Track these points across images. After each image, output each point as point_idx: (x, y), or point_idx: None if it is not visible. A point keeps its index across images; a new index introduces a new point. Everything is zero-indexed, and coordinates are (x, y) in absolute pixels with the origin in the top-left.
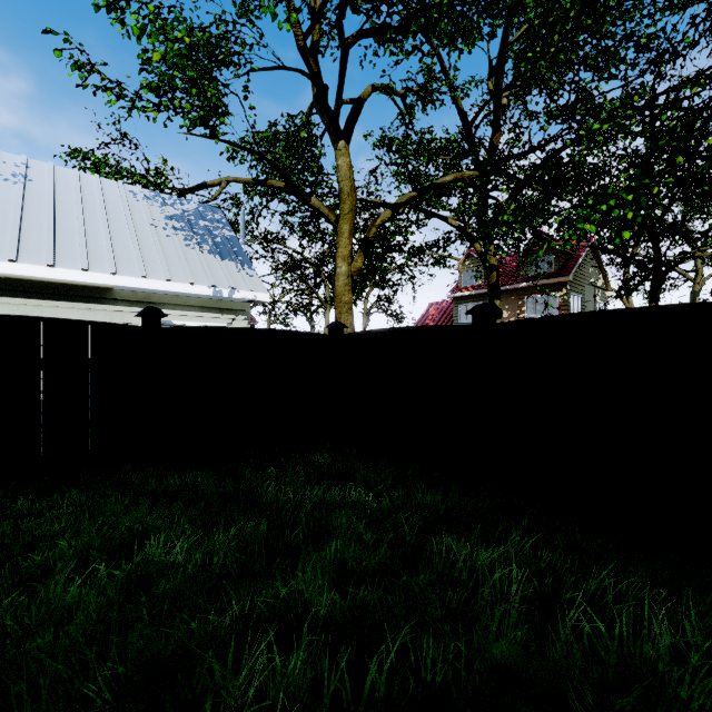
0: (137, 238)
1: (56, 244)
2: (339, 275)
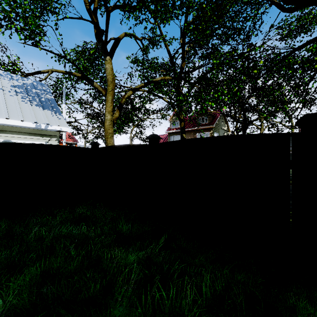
0: None
1: None
2: (107, 120)
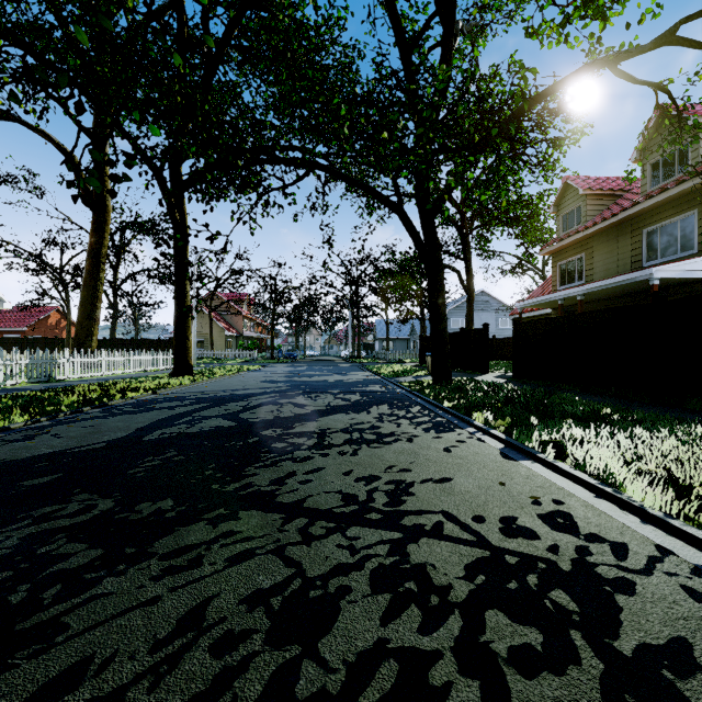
0: None
1: None
2: None
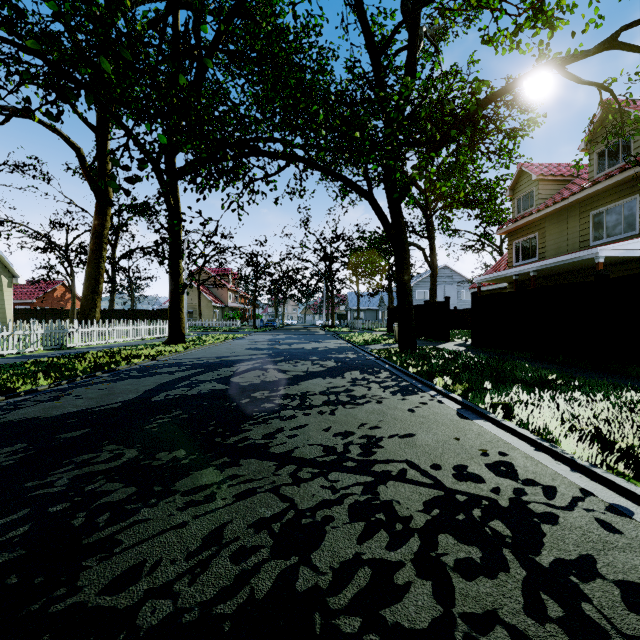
0: None
1: None
2: None
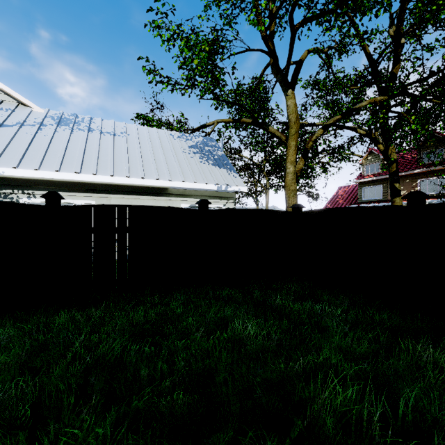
0: (177, 160)
1: (143, 166)
2: (288, 173)
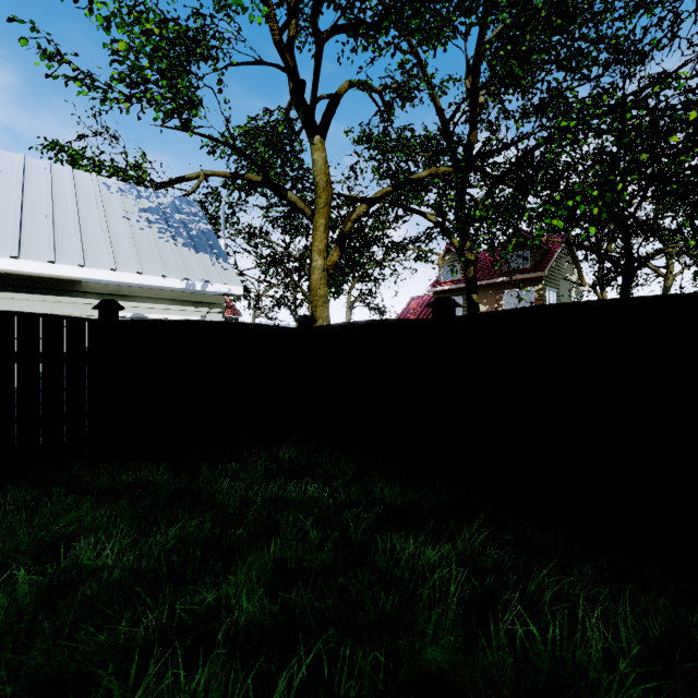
0: (108, 230)
1: (21, 235)
2: (315, 269)
